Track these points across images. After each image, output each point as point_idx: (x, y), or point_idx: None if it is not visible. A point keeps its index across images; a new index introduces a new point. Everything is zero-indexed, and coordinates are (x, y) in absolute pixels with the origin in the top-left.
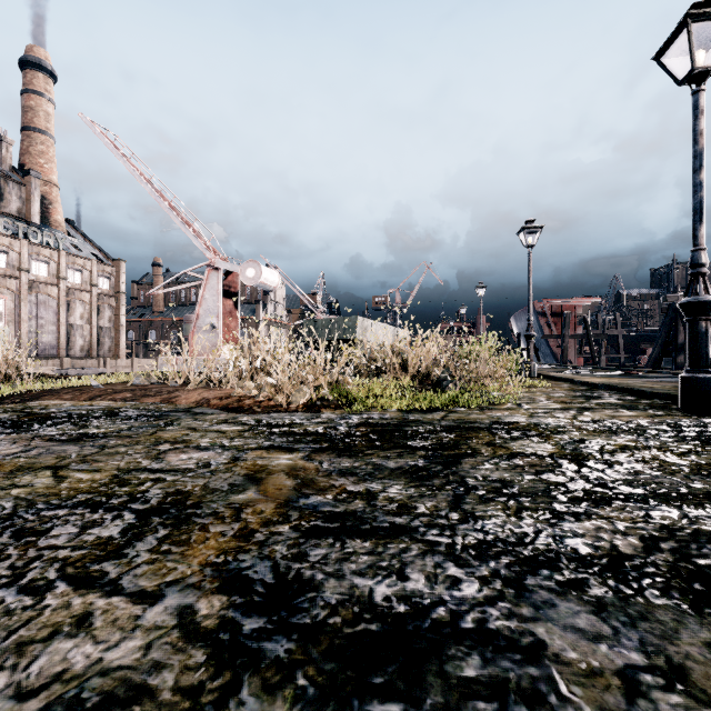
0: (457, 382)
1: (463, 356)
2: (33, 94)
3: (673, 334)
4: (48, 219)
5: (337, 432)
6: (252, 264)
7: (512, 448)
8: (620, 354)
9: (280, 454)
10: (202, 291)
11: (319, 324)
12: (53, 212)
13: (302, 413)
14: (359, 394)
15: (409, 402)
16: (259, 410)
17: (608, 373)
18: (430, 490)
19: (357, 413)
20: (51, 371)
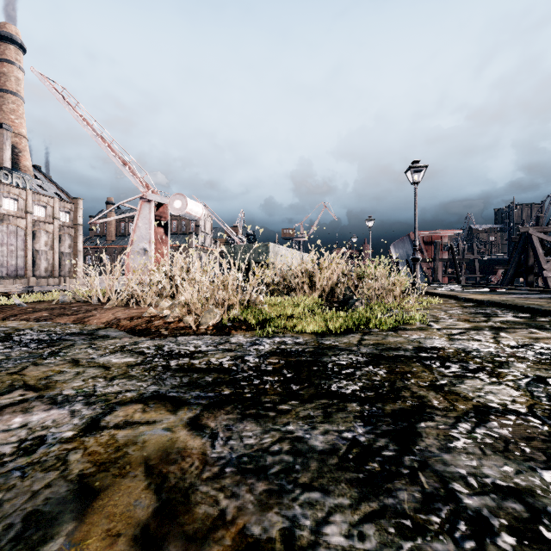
0: (362, 300)
1: (360, 275)
2: (6, 63)
3: (524, 258)
4: (18, 164)
5: (244, 366)
6: (179, 197)
7: (469, 395)
8: (476, 275)
9: (159, 415)
10: (136, 220)
11: (238, 249)
12: (23, 159)
13: (211, 336)
14: (271, 314)
15: (322, 324)
16: (165, 333)
17: (477, 290)
18: (405, 534)
19: (268, 336)
20: (18, 288)
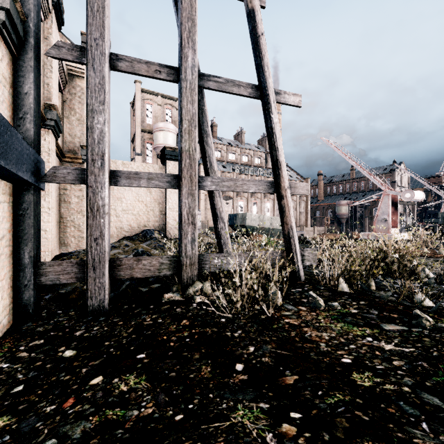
0: None
1: None
2: None
3: None
4: None
5: None
6: (408, 191)
7: None
8: None
9: None
10: (379, 204)
11: None
12: None
13: None
14: None
15: None
16: (434, 257)
17: None
18: None
19: None
20: None
